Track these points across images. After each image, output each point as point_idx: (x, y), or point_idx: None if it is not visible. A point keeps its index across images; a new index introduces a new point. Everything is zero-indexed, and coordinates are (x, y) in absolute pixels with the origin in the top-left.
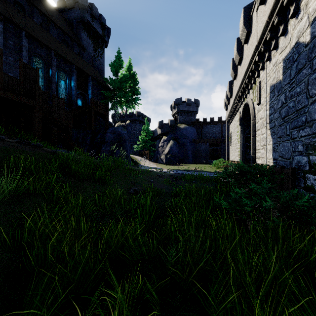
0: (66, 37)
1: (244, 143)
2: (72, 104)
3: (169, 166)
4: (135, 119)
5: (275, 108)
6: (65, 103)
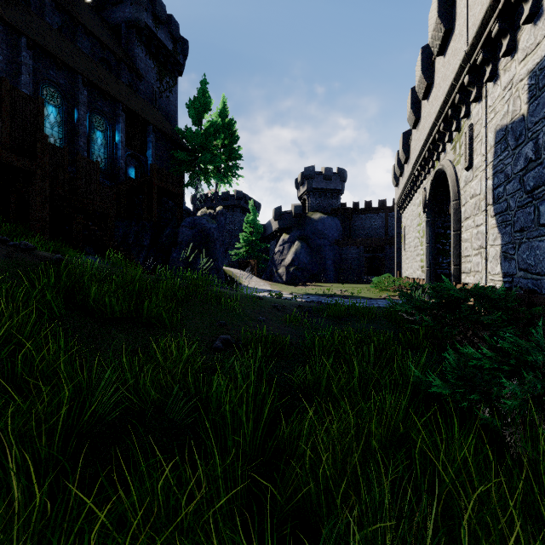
0: (107, 54)
1: (433, 246)
2: (118, 174)
3: (293, 287)
4: (233, 205)
5: (508, 173)
6: (105, 172)
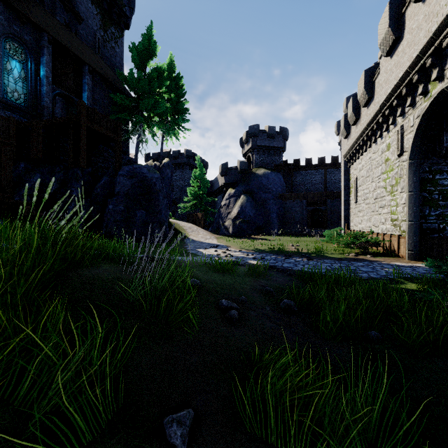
0: None
1: (419, 194)
2: (42, 114)
3: (240, 241)
4: (183, 162)
5: None
6: (23, 109)
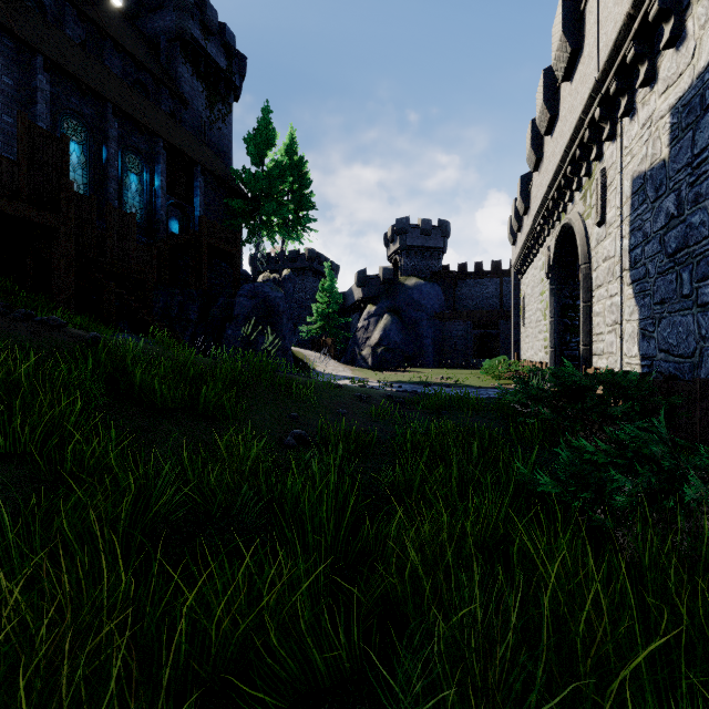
0: (143, 75)
1: (559, 321)
2: (157, 229)
3: (381, 374)
4: (303, 267)
5: (647, 231)
6: (140, 227)
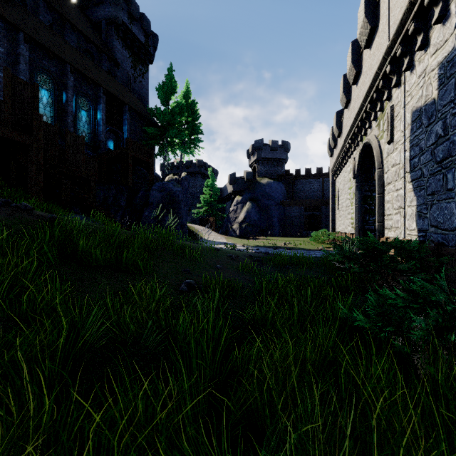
0: (90, 46)
1: (362, 206)
2: (99, 146)
3: (245, 241)
4: (195, 171)
5: (422, 146)
6: (88, 145)
